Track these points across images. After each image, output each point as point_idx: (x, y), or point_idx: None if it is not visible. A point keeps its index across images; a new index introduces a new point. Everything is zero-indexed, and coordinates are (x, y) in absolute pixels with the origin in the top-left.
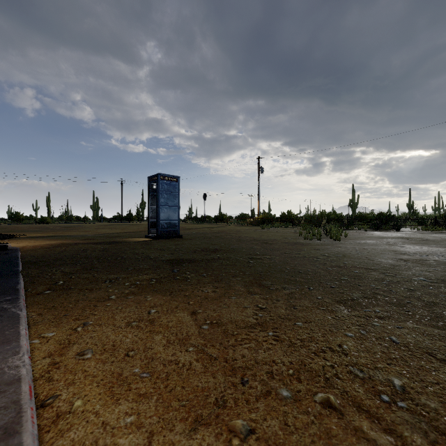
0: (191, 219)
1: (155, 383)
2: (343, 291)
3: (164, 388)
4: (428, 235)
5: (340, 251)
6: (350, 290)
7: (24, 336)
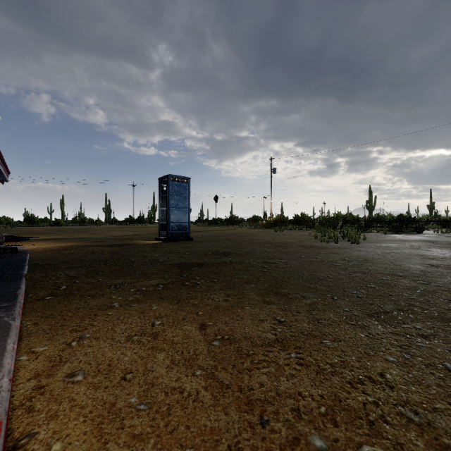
0: (203, 222)
1: (153, 419)
2: (372, 302)
3: (164, 427)
4: None
5: (361, 255)
6: (380, 300)
7: (10, 353)
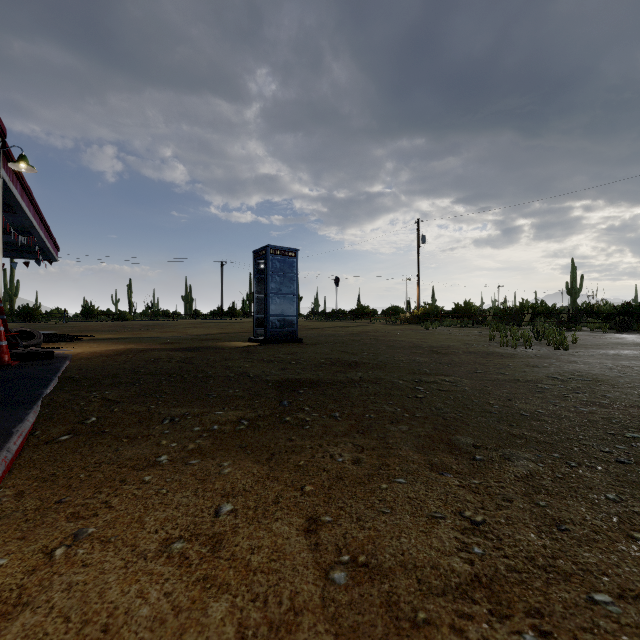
0: (318, 315)
1: None
2: None
3: None
4: None
5: (580, 369)
6: None
7: None
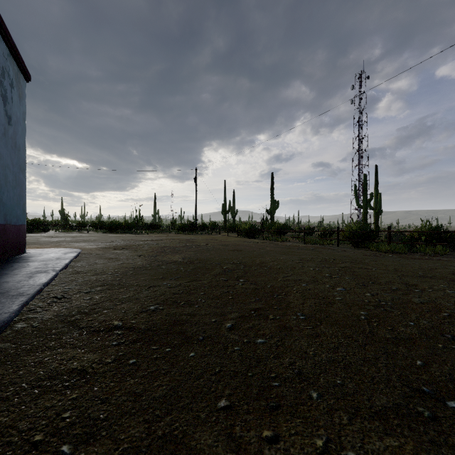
0: None
1: None
2: None
3: None
4: (62, 235)
5: None
6: None
7: None
